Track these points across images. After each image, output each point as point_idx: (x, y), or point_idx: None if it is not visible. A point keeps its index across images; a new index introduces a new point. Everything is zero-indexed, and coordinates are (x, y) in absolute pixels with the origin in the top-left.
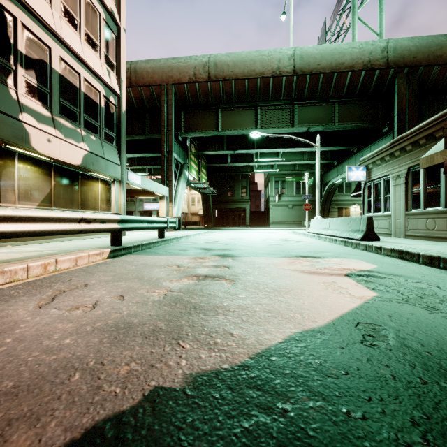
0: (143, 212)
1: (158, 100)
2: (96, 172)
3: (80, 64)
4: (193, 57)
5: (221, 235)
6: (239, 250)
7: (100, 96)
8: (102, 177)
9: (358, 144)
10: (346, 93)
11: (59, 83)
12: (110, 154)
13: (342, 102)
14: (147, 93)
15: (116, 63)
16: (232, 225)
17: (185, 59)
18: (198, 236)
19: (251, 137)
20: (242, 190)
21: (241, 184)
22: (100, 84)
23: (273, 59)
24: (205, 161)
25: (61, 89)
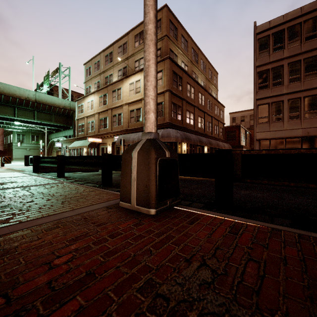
0: None
1: None
2: None
3: None
4: None
5: None
6: None
7: None
8: None
9: (63, 128)
10: (57, 113)
11: None
12: None
13: (56, 115)
14: None
15: None
16: None
17: None
18: None
19: None
20: None
21: None
22: None
23: (26, 93)
24: None
25: None
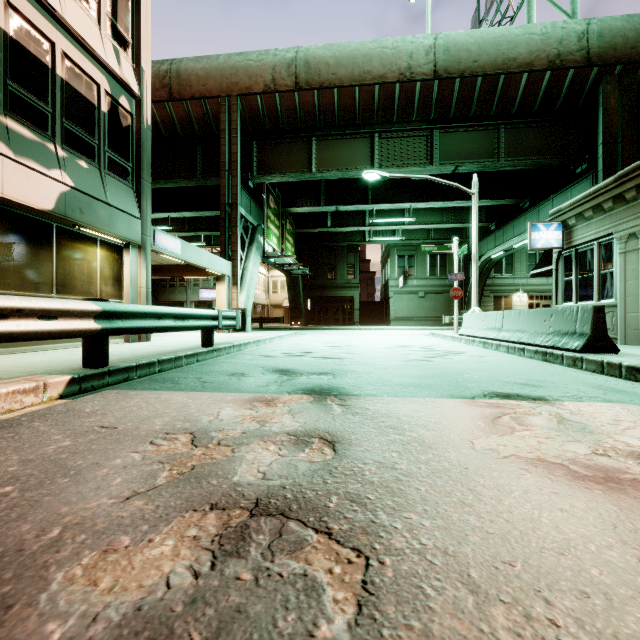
0: (199, 303)
1: (215, 122)
2: (89, 226)
3: (55, 25)
4: (271, 52)
5: (315, 340)
6: (353, 374)
7: (98, 91)
8: (104, 238)
9: (531, 195)
10: (519, 109)
11: (4, 50)
12: (120, 198)
13: (511, 125)
14: (198, 110)
15: (134, 40)
16: (333, 323)
17: (258, 54)
18: (278, 341)
19: (362, 186)
20: (347, 269)
21: (346, 261)
22: (98, 70)
23: (400, 54)
24: (292, 224)
25: (9, 63)
